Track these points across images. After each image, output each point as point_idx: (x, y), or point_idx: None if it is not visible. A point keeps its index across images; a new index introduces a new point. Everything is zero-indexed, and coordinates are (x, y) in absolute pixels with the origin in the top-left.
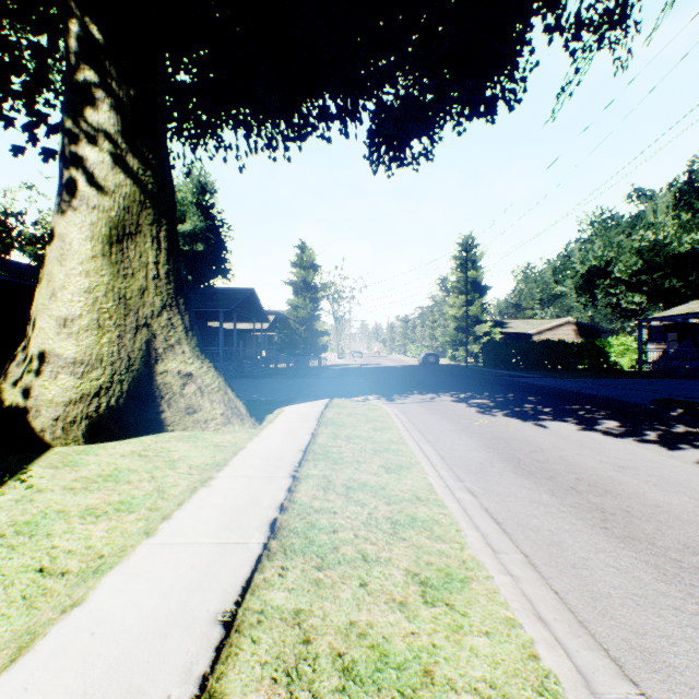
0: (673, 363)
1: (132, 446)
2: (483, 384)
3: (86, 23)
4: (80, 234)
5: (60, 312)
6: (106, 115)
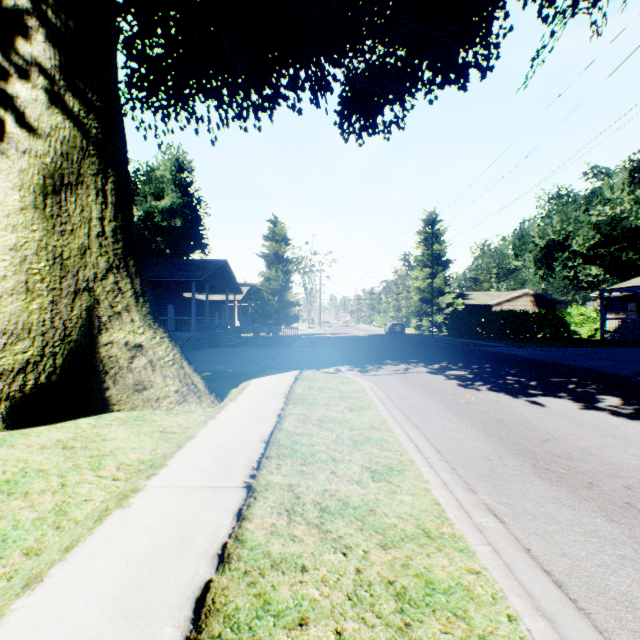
0: (636, 332)
1: (62, 432)
2: (454, 354)
3: None
4: (6, 182)
5: None
6: (40, 46)
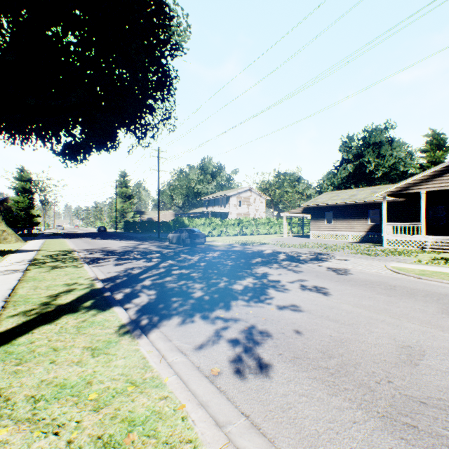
0: None
1: None
2: (109, 236)
3: None
4: None
5: None
6: None
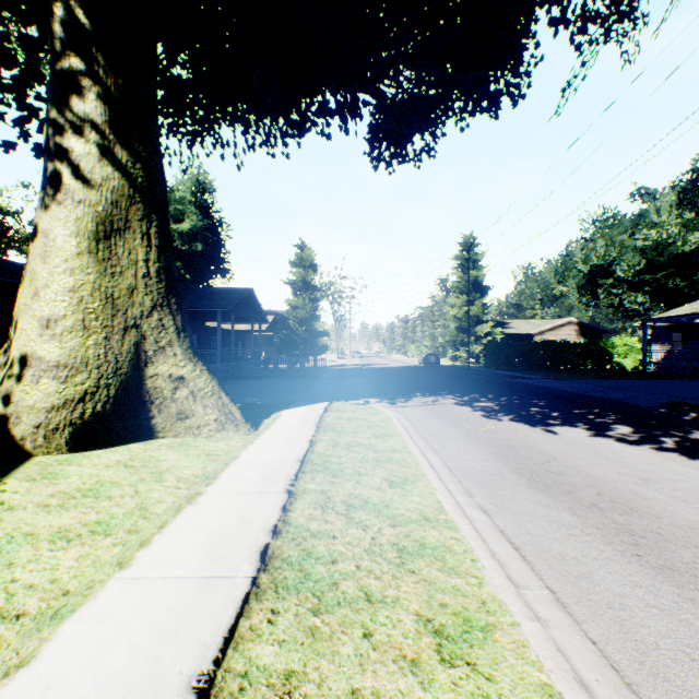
0: (678, 364)
1: (119, 454)
2: (486, 386)
3: (71, 7)
4: (64, 229)
5: (43, 313)
6: (93, 104)
